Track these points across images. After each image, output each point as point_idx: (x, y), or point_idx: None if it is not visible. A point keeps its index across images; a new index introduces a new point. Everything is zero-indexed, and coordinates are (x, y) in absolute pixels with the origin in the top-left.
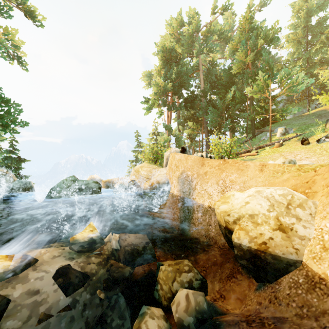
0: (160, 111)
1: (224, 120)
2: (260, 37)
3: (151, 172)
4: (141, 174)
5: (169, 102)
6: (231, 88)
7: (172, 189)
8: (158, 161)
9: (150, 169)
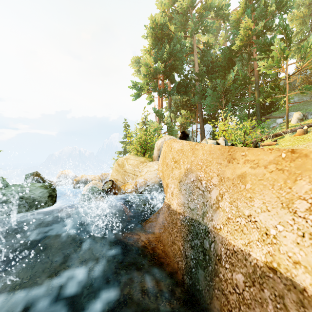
0: (150, 97)
1: (223, 106)
2: (271, 3)
3: (138, 167)
4: (125, 169)
5: (160, 87)
6: (230, 69)
7: (168, 198)
8: (147, 153)
9: (137, 163)
